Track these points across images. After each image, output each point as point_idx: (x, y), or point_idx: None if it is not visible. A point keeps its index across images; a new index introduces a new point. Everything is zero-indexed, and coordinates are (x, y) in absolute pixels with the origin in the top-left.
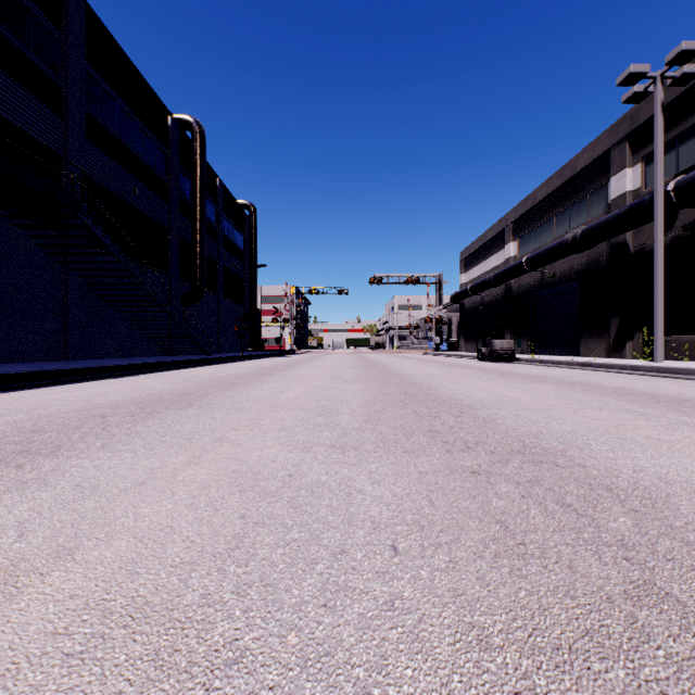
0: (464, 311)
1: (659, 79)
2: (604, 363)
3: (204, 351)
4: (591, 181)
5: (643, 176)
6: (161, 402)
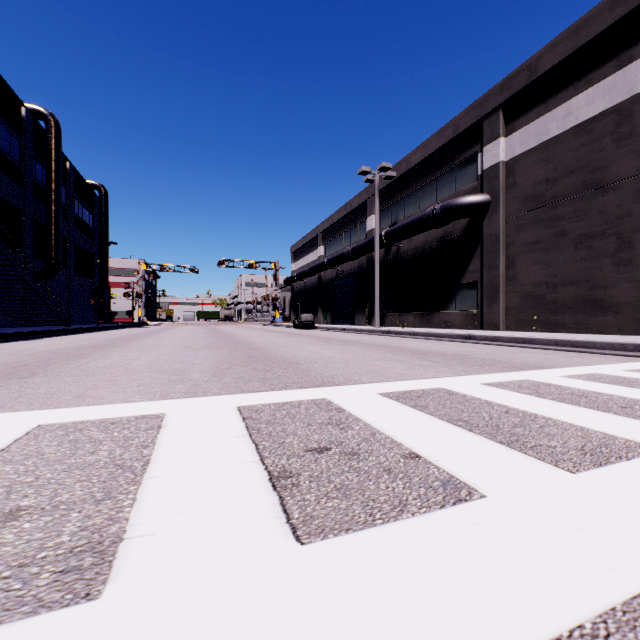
0: (294, 291)
1: (377, 176)
2: (350, 328)
3: (64, 322)
4: (359, 217)
5: (380, 221)
6: (98, 346)
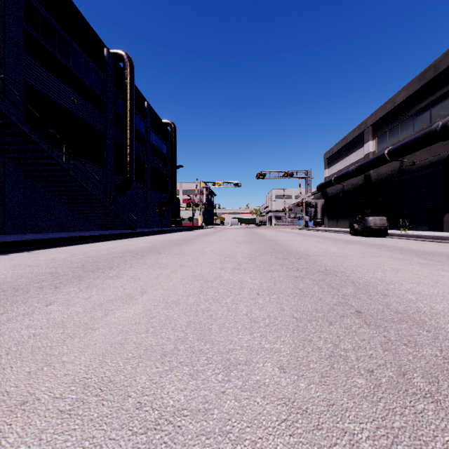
0: (327, 197)
1: None
2: None
3: (130, 226)
4: None
5: None
6: None
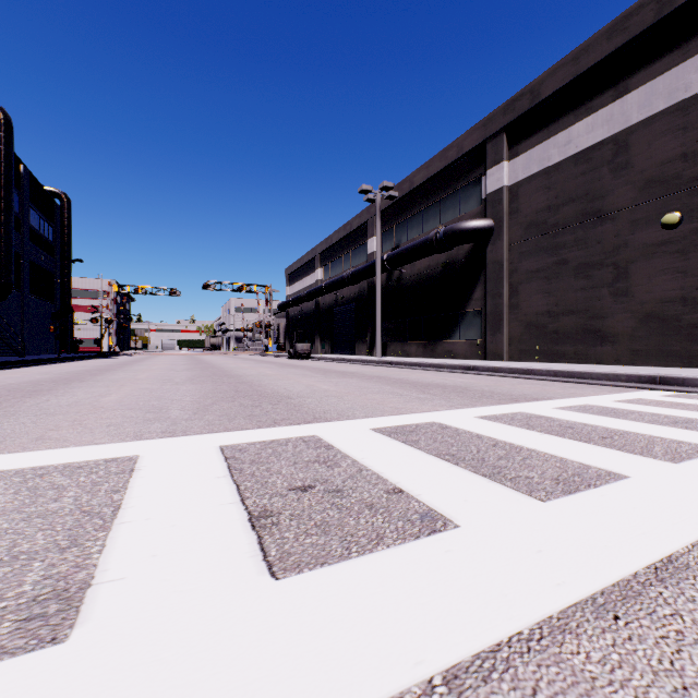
0: (289, 318)
1: (378, 195)
2: (350, 358)
3: (17, 353)
4: (360, 238)
5: (382, 244)
6: (60, 381)
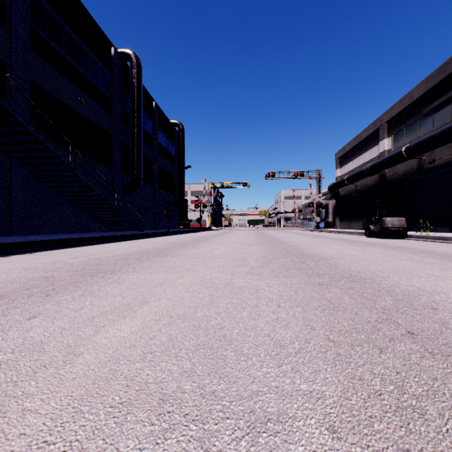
0: (339, 197)
1: None
2: None
3: (137, 228)
4: None
5: None
6: None
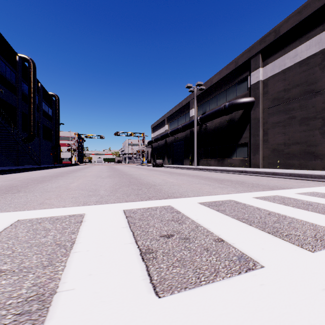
0: (152, 148)
1: (195, 88)
2: (181, 167)
3: (37, 164)
4: (186, 110)
5: (196, 112)
6: (53, 176)
